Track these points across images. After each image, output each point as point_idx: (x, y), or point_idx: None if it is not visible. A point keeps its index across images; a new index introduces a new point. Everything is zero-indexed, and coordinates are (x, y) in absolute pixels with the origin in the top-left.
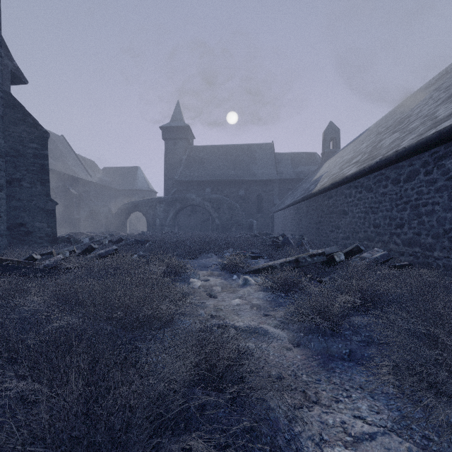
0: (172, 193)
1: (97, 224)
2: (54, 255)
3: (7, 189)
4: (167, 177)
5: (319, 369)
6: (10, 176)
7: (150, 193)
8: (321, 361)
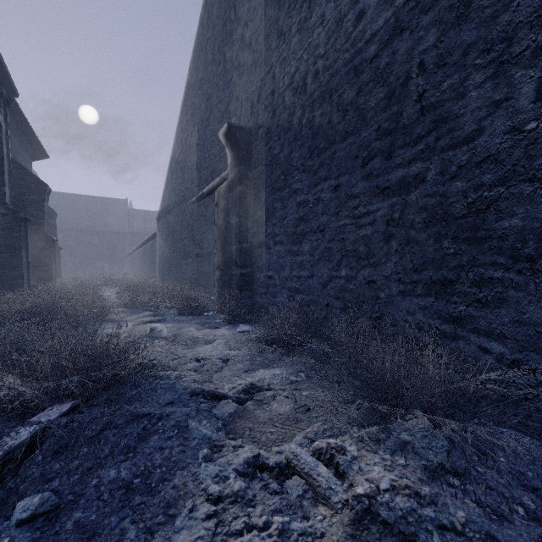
0: None
1: None
2: None
3: None
4: None
5: None
6: None
7: None
8: None
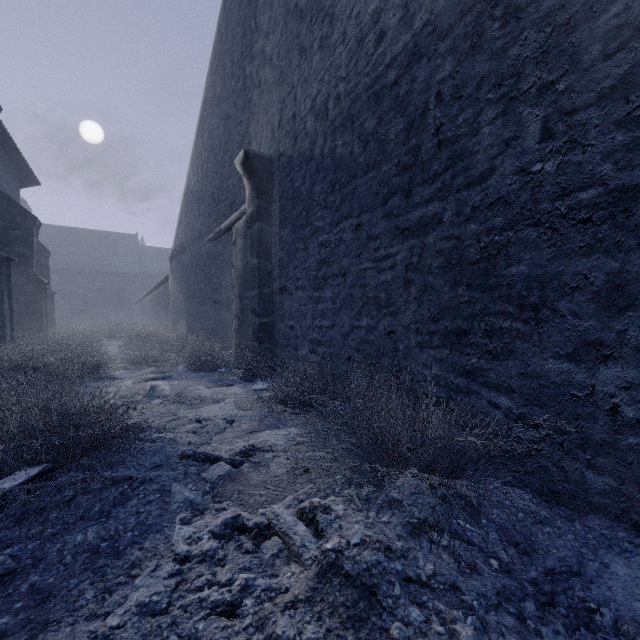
0: None
1: None
2: None
3: None
4: None
5: None
6: None
7: None
8: None
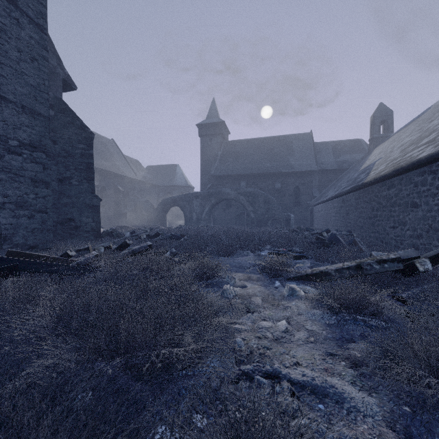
0: (208, 187)
1: (141, 218)
2: (90, 251)
3: (59, 187)
4: (203, 173)
5: None
6: (62, 175)
7: (187, 188)
8: None
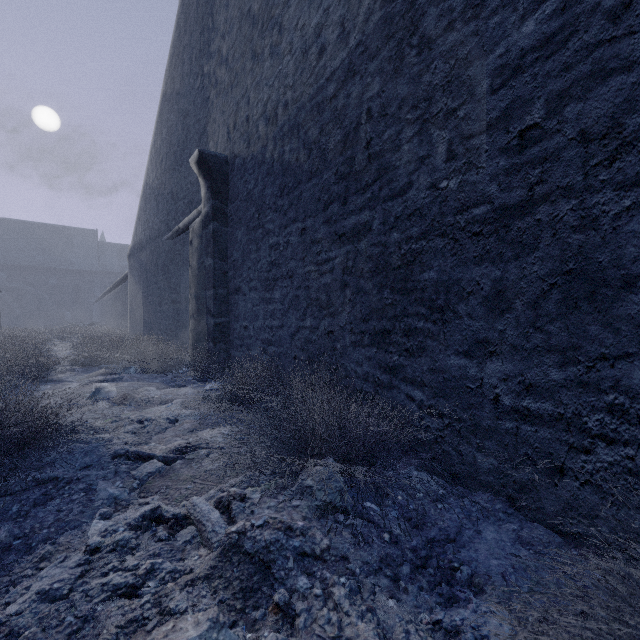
0: None
1: None
2: None
3: None
4: None
5: None
6: None
7: None
8: None
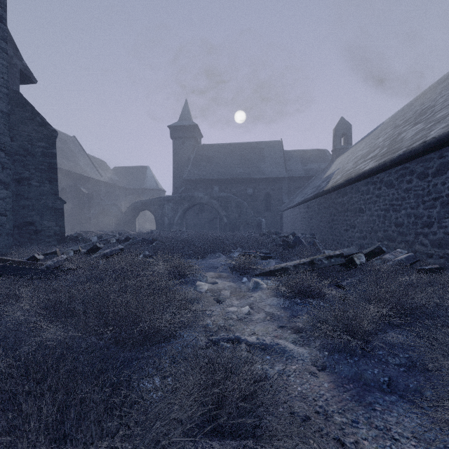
0: (180, 191)
1: (107, 223)
2: (58, 254)
3: (16, 188)
4: (175, 176)
5: (354, 404)
6: (19, 175)
7: (158, 192)
8: (355, 392)
